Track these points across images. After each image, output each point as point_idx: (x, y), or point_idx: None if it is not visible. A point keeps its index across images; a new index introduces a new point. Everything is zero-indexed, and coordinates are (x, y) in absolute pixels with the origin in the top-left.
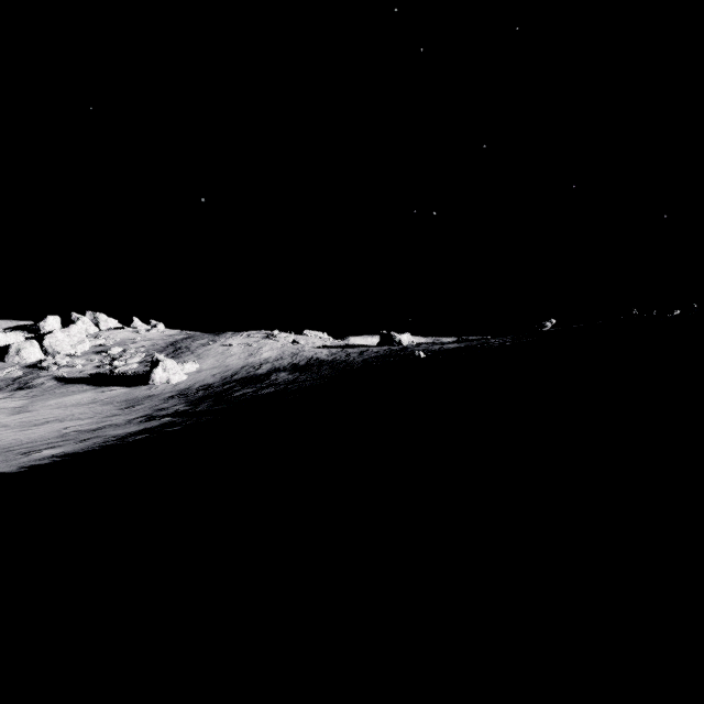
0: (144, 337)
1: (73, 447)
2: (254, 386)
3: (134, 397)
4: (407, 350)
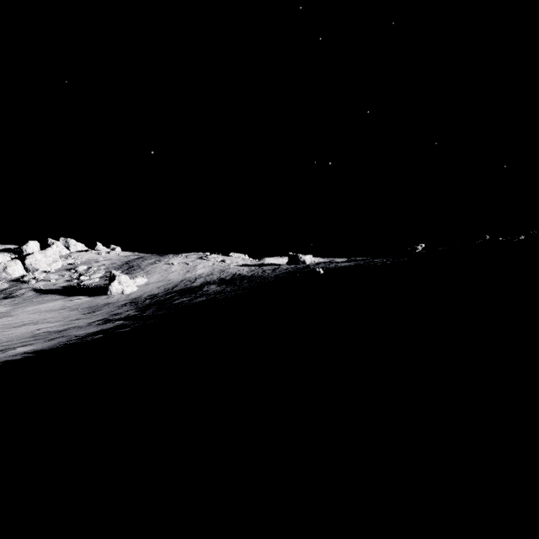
0: (105, 257)
1: (42, 345)
2: (190, 296)
3: (95, 305)
4: (310, 267)
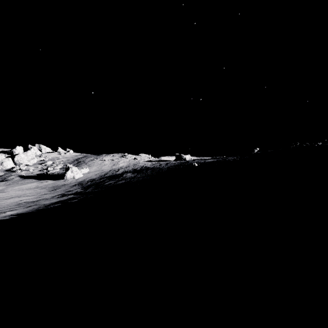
0: (63, 156)
1: (22, 210)
2: (115, 180)
3: (57, 185)
4: (188, 162)
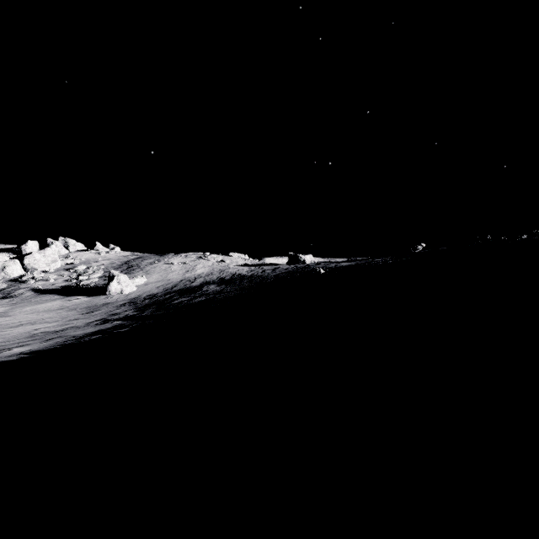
0: (104, 257)
1: (38, 345)
2: (189, 296)
3: (94, 304)
4: (310, 267)
